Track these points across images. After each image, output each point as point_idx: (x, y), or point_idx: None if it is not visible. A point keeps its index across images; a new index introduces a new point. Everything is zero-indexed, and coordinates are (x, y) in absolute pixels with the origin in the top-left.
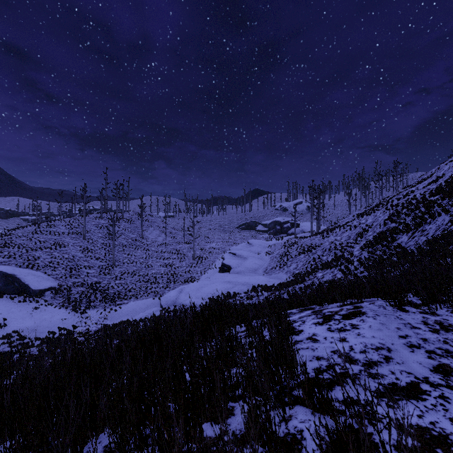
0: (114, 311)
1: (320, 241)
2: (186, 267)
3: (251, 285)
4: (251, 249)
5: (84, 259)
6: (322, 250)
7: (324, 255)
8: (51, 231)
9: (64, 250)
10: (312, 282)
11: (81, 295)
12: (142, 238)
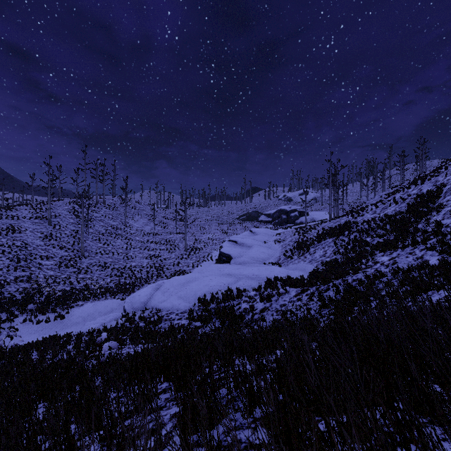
0: (58, 317)
1: (350, 221)
2: (175, 258)
3: (263, 279)
4: (255, 238)
5: (43, 248)
6: (359, 231)
7: (365, 237)
8: (9, 215)
9: (18, 236)
10: (376, 270)
11: (21, 294)
12: (125, 227)
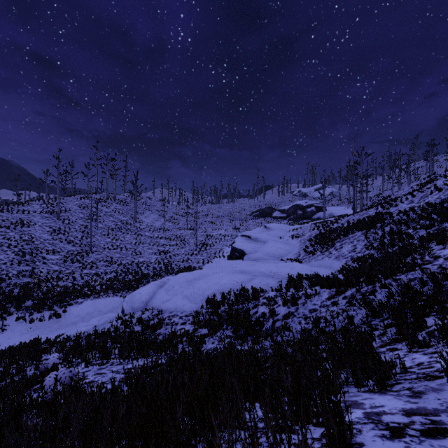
0: (54, 315)
1: (382, 212)
2: (185, 254)
3: (283, 277)
4: (270, 233)
5: (50, 242)
6: (395, 223)
7: (405, 229)
8: (20, 210)
9: (27, 230)
10: (440, 267)
11: (21, 289)
12: (135, 222)
